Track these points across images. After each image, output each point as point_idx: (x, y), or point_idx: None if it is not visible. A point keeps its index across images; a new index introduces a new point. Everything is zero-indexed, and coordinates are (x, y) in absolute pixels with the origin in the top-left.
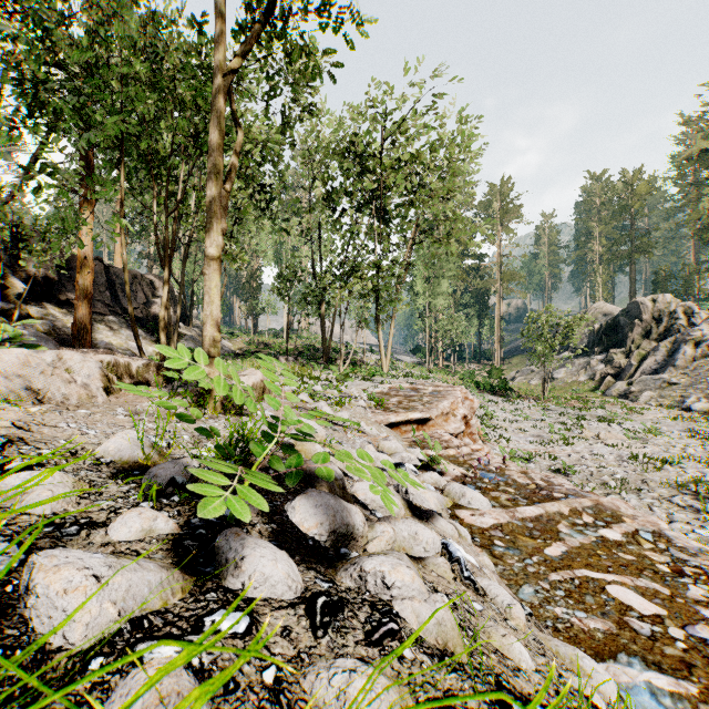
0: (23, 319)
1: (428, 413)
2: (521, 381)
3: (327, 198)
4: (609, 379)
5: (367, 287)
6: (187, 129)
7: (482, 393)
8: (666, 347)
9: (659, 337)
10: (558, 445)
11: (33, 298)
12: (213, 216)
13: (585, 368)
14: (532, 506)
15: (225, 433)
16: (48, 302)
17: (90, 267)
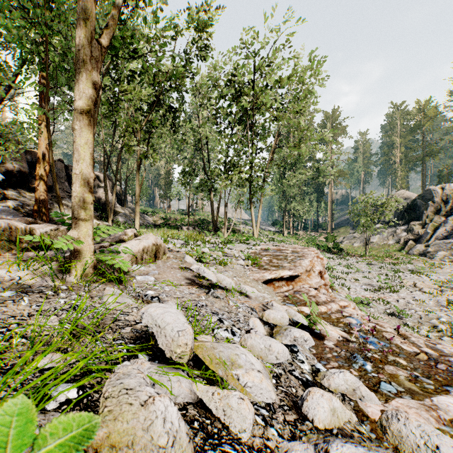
0: (1, 200)
1: (295, 271)
2: (347, 244)
3: (215, 116)
4: (411, 242)
5: (243, 177)
6: None
7: (322, 252)
8: (452, 220)
9: (446, 213)
10: (387, 292)
11: (11, 185)
12: (82, 66)
13: (392, 235)
14: (450, 397)
15: (53, 323)
16: (22, 189)
17: (47, 162)
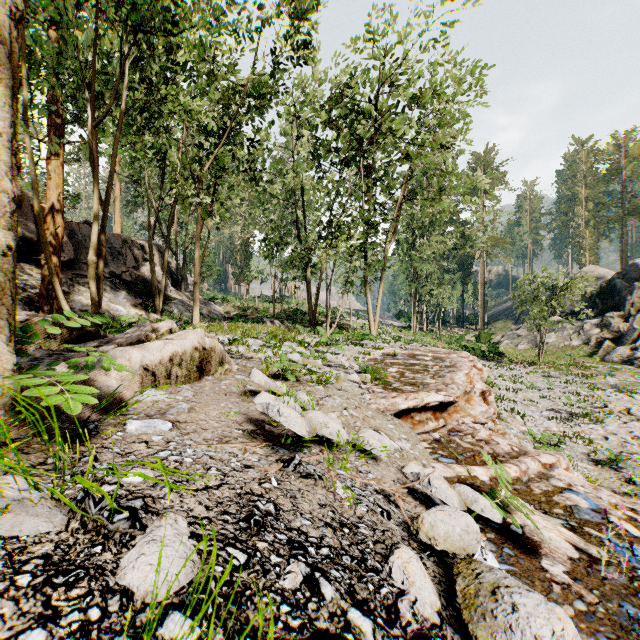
0: None
1: (448, 394)
2: (507, 345)
3: (313, 154)
4: (608, 344)
5: (355, 245)
6: (129, 22)
7: None
8: None
9: None
10: (584, 423)
11: None
12: None
13: (578, 332)
14: None
15: None
16: (27, 263)
17: (59, 223)
